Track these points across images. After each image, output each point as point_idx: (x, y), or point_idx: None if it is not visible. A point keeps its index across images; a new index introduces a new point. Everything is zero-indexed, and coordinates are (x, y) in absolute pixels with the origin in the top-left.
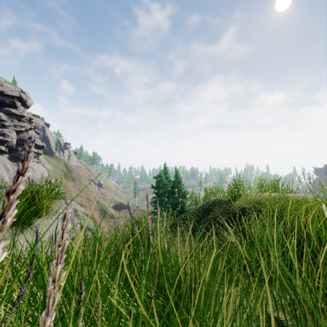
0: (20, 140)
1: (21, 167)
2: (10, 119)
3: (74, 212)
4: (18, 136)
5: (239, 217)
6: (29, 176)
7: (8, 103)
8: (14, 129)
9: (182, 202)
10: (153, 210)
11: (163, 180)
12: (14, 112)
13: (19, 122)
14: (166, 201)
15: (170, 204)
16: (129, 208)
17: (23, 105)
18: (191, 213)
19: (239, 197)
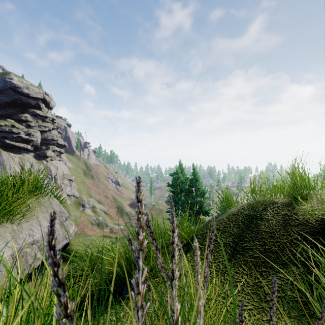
0: (44, 140)
1: (45, 165)
2: (35, 120)
3: (93, 209)
4: (42, 135)
5: (324, 234)
6: (52, 173)
7: (34, 105)
8: (39, 129)
9: (200, 201)
10: (169, 209)
11: (179, 178)
12: (38, 113)
13: (43, 122)
14: (183, 200)
15: (187, 203)
16: (53, 236)
17: (47, 106)
18: (225, 221)
19: (306, 198)
